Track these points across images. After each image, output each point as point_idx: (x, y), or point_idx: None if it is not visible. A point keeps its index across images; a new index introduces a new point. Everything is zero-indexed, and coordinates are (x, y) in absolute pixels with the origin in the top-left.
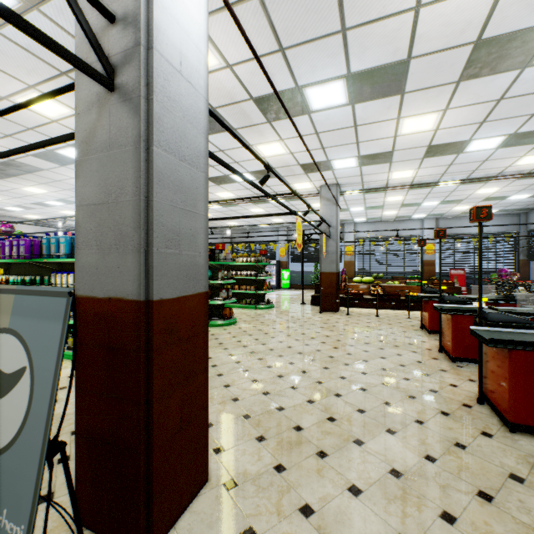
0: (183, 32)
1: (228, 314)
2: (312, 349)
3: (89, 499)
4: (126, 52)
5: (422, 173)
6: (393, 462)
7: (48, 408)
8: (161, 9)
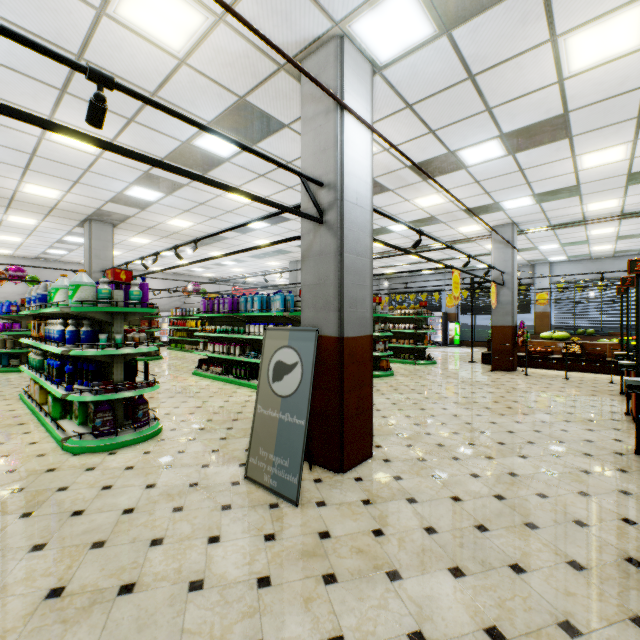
0: (358, 180)
1: (384, 366)
2: (469, 401)
3: (309, 445)
4: (329, 203)
5: (633, 201)
6: (514, 470)
7: (311, 376)
8: (347, 176)
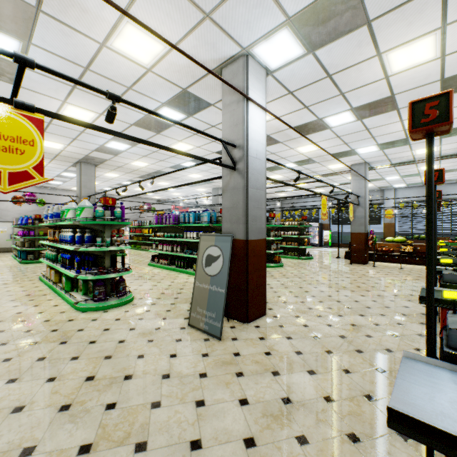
0: (257, 142)
1: (277, 260)
2: (332, 282)
3: (227, 307)
4: (240, 157)
5: (447, 148)
6: (354, 322)
7: (228, 263)
8: (251, 141)
